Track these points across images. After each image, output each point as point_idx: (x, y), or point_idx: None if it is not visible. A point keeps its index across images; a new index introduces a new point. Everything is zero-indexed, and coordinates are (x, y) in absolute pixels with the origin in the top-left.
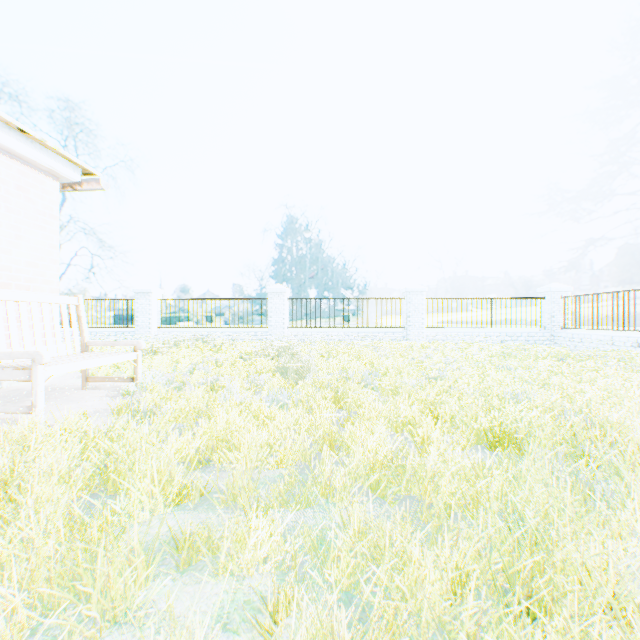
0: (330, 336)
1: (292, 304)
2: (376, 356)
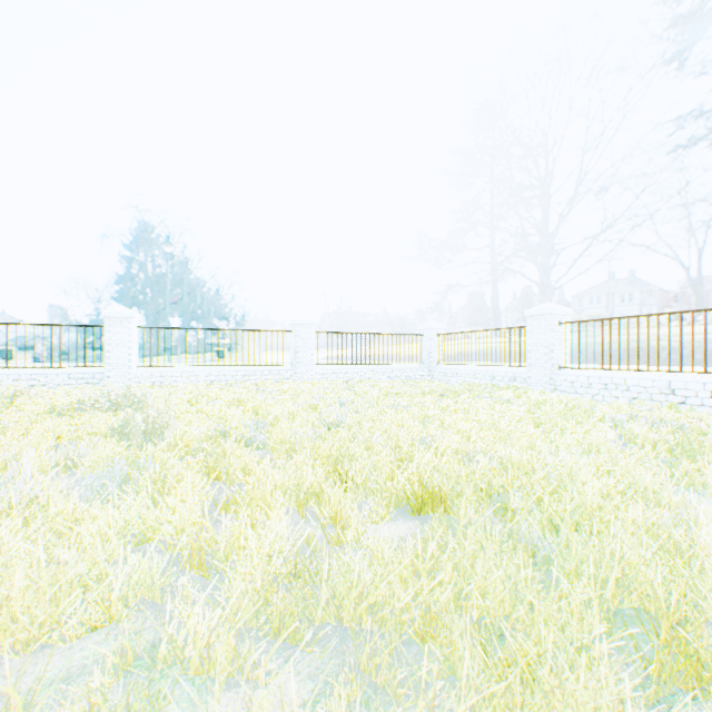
0: (200, 376)
1: (144, 334)
2: (262, 400)
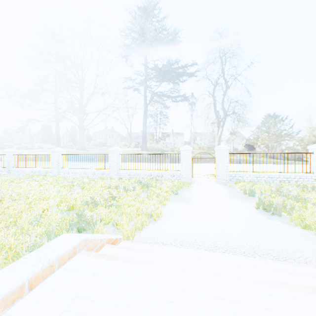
0: None
1: None
2: None
